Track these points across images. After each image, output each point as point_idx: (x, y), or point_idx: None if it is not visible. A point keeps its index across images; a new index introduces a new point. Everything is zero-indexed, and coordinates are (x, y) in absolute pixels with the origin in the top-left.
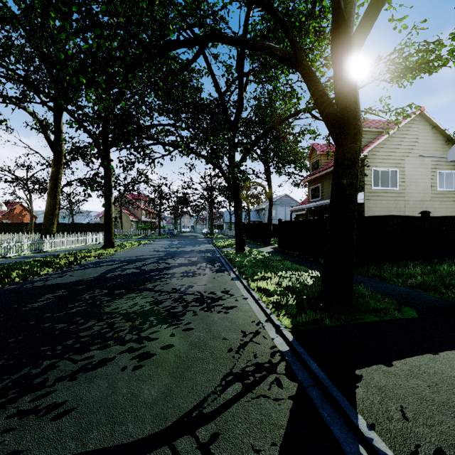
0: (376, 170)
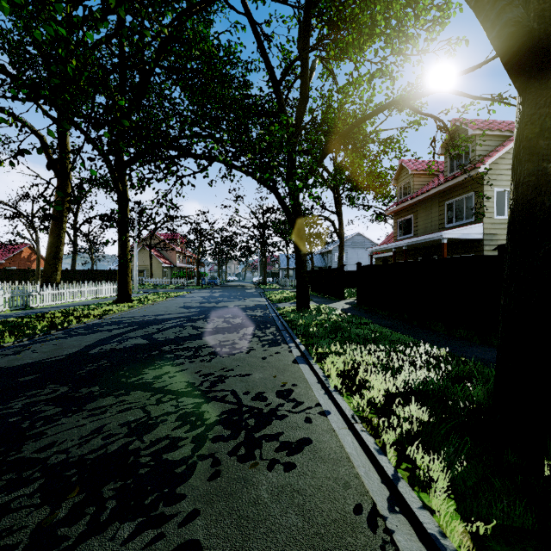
0: (501, 192)
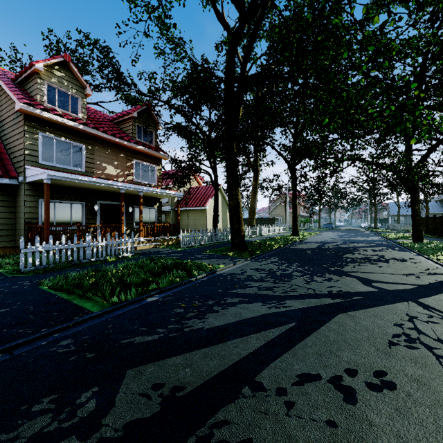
0: None
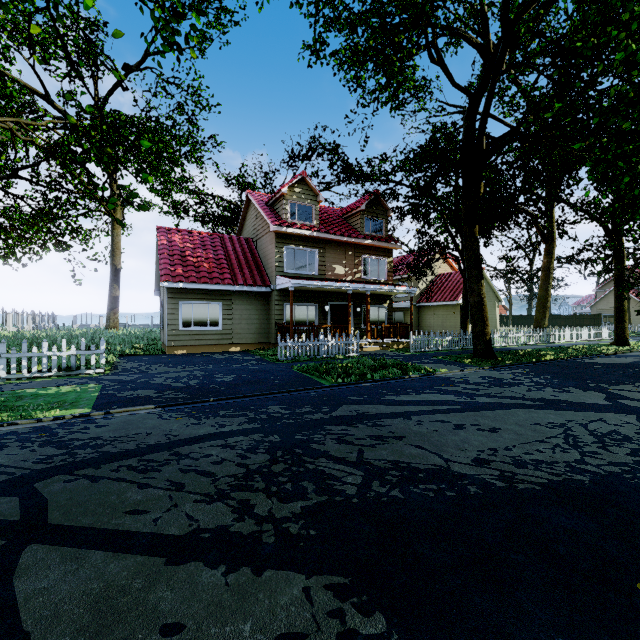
0: None
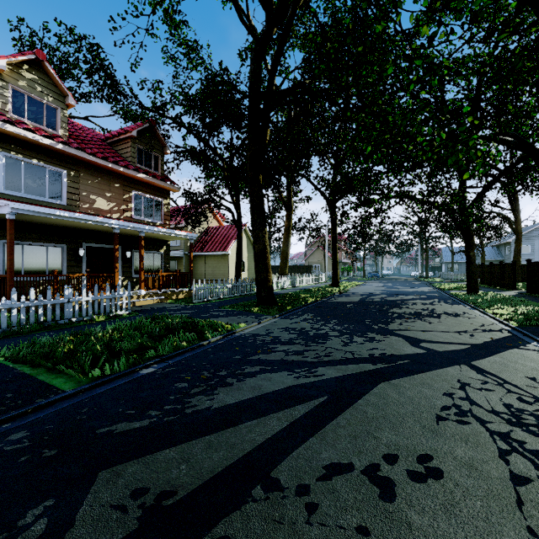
0: None
